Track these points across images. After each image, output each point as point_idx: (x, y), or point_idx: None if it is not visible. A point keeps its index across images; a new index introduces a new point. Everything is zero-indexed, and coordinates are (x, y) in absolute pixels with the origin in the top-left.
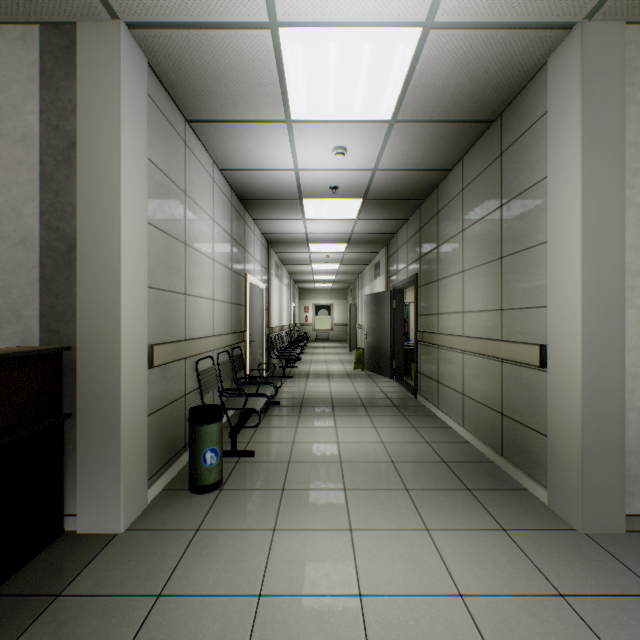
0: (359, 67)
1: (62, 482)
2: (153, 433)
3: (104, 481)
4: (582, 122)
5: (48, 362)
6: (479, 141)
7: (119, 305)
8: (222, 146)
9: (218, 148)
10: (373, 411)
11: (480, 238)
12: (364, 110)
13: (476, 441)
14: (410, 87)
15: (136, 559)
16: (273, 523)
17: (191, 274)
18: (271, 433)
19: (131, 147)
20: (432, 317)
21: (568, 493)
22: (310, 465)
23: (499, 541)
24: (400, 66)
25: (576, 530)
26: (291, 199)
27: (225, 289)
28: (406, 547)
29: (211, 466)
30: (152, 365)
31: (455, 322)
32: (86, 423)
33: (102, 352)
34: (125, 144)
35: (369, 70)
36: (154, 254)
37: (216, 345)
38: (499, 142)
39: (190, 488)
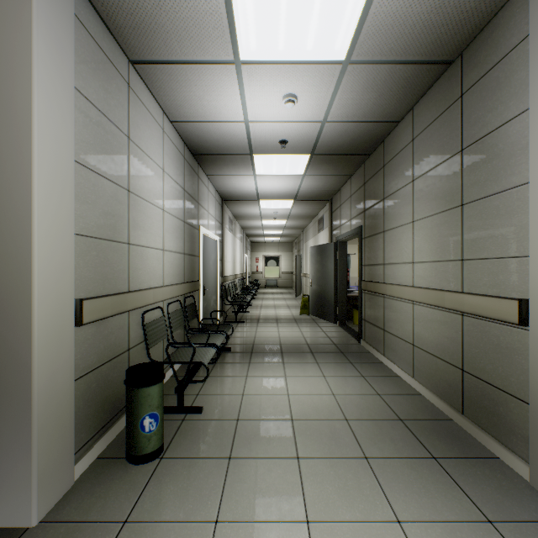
0: None
1: None
2: (84, 397)
3: (12, 465)
4: None
5: None
6: (433, 87)
7: (30, 254)
8: (170, 93)
9: (166, 96)
10: (321, 358)
11: (434, 186)
12: (317, 48)
13: (430, 394)
14: (369, 16)
15: None
16: (216, 511)
17: (136, 223)
18: (221, 383)
19: (49, 68)
20: (377, 267)
21: None
22: (260, 424)
23: None
24: None
25: None
26: (242, 154)
27: (177, 240)
28: None
29: (150, 433)
30: (80, 322)
31: (404, 272)
32: None
33: (10, 310)
34: (39, 62)
35: None
36: (86, 198)
37: (166, 295)
38: (459, 83)
39: (127, 457)
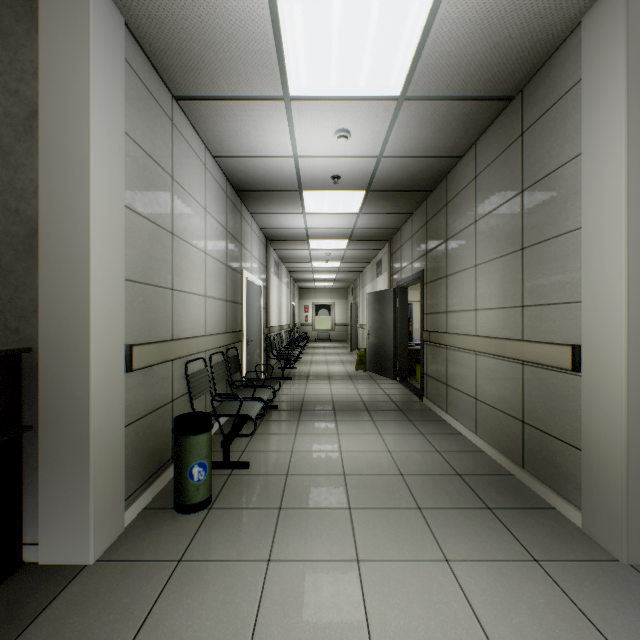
0: (366, 30)
1: (21, 506)
2: (133, 445)
3: (70, 504)
4: (627, 86)
5: (2, 366)
6: (495, 122)
7: (88, 299)
8: (214, 128)
9: (210, 131)
10: (377, 416)
11: (496, 228)
12: (370, 84)
13: (492, 450)
14: (423, 55)
15: (103, 601)
16: (268, 552)
17: (179, 267)
18: (268, 441)
19: (103, 117)
20: (440, 315)
21: (609, 517)
22: (310, 478)
23: (532, 576)
24: (413, 28)
25: (620, 561)
26: (290, 190)
27: (219, 285)
28: (424, 584)
29: (199, 482)
30: (130, 368)
31: (467, 321)
32: (49, 437)
33: (68, 354)
34: (95, 112)
35: (377, 34)
36: (134, 243)
37: (209, 345)
38: (519, 121)
39: (175, 507)
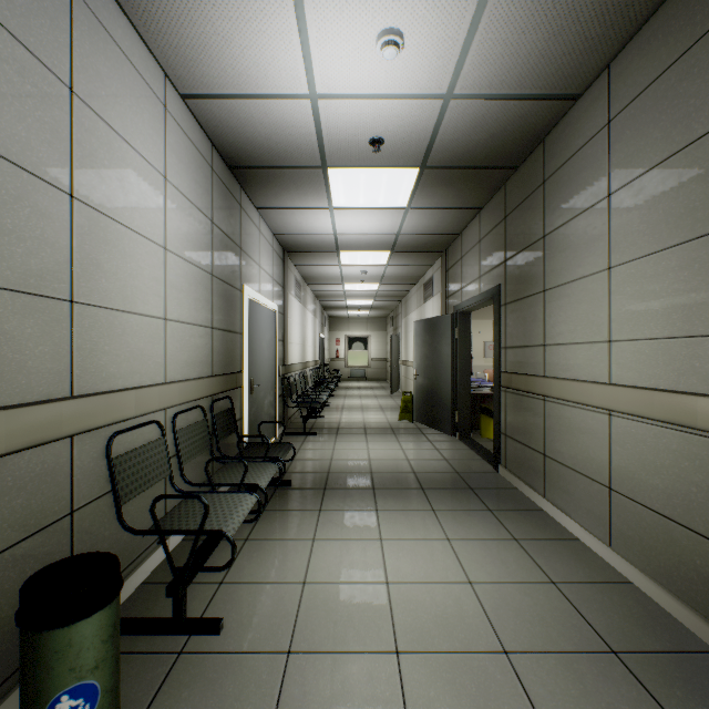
0: None
1: None
2: None
3: None
4: None
5: None
6: (660, 10)
7: None
8: (170, 28)
9: (164, 34)
10: (438, 500)
11: (664, 197)
12: None
13: (653, 587)
14: None
15: None
16: None
17: (94, 263)
18: (267, 556)
19: None
20: (531, 350)
21: None
22: (332, 666)
23: None
24: None
25: None
26: (309, 168)
27: (197, 304)
28: None
29: None
30: None
31: (588, 359)
32: None
33: None
34: None
35: None
36: None
37: (169, 400)
38: None
39: None
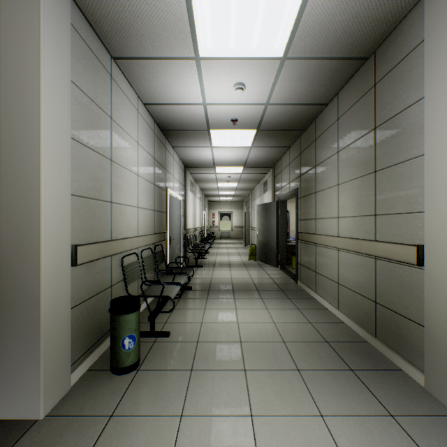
0: (258, 2)
1: None
2: (78, 322)
3: (25, 372)
4: None
5: None
6: (353, 77)
7: (39, 210)
8: (144, 82)
9: (141, 84)
10: (265, 294)
11: (354, 157)
12: (260, 47)
13: (351, 322)
14: (301, 23)
15: None
16: (181, 408)
17: (117, 186)
18: (184, 314)
19: (52, 67)
20: (310, 221)
21: None
22: (215, 345)
23: (390, 430)
24: (294, 1)
25: None
26: (201, 130)
27: (149, 199)
28: (304, 437)
29: (129, 350)
30: (75, 263)
31: (331, 225)
32: (8, 318)
33: (23, 253)
34: (45, 63)
35: (266, 5)
36: (79, 166)
37: (140, 244)
38: (373, 75)
39: (111, 369)
